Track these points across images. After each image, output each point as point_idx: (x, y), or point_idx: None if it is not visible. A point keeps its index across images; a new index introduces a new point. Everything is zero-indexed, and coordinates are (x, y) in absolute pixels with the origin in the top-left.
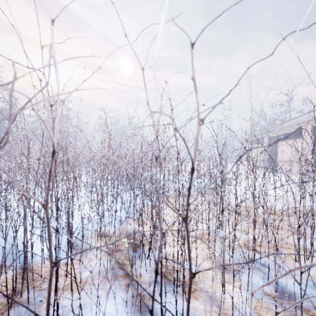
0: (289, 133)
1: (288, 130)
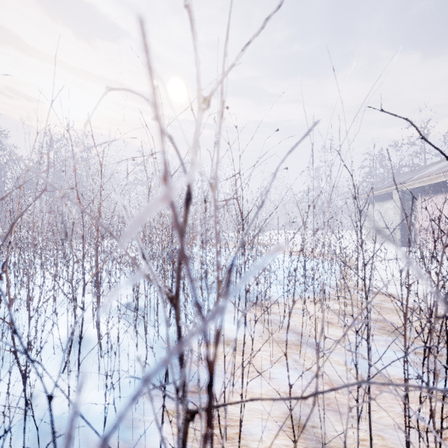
0: (437, 183)
1: (437, 178)
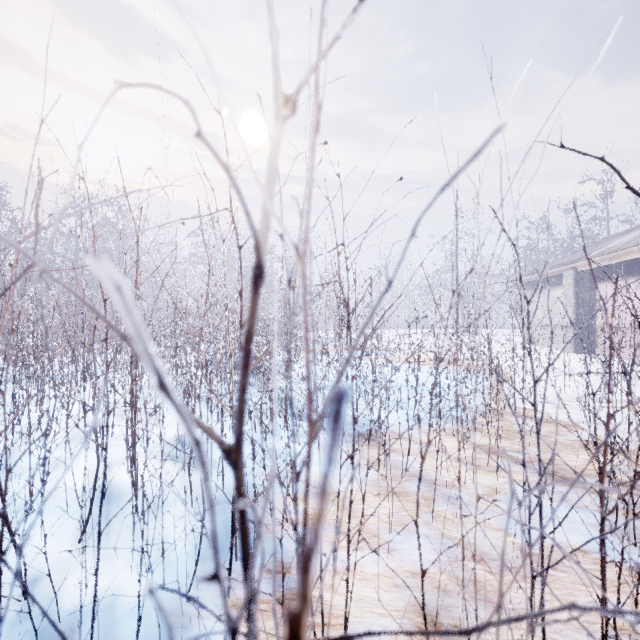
0: (627, 261)
1: (627, 255)
